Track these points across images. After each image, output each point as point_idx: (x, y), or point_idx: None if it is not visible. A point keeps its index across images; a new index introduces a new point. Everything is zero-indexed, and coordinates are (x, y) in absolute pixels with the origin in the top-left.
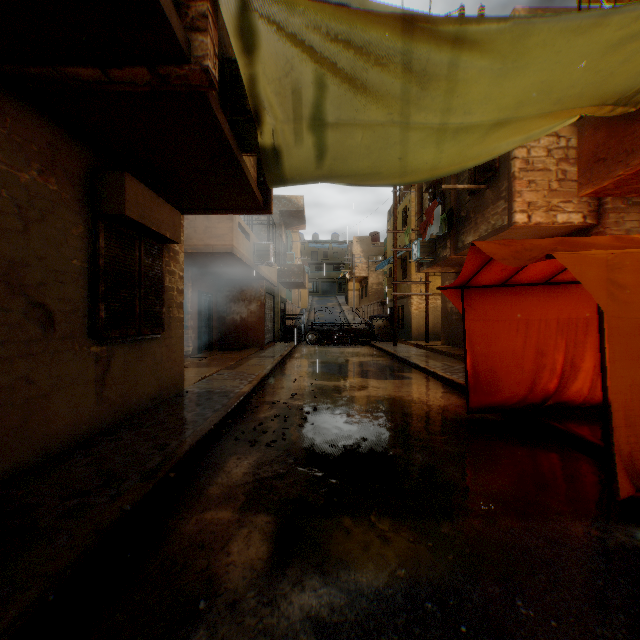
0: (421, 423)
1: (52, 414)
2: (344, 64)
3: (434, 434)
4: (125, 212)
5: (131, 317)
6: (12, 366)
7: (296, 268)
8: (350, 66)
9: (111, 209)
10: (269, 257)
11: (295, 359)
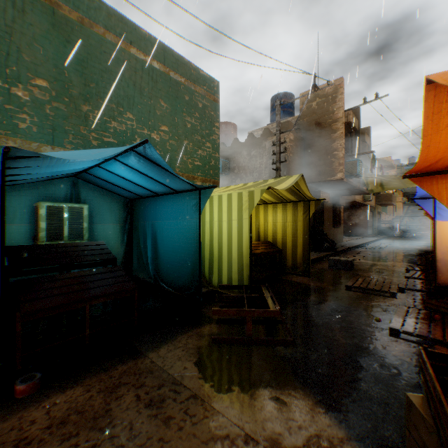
0: (417, 251)
1: (330, 238)
2: (385, 179)
3: (417, 251)
4: (339, 204)
5: (337, 223)
6: (328, 230)
7: (386, 196)
8: (386, 179)
9: (336, 203)
10: (369, 198)
11: (382, 241)
